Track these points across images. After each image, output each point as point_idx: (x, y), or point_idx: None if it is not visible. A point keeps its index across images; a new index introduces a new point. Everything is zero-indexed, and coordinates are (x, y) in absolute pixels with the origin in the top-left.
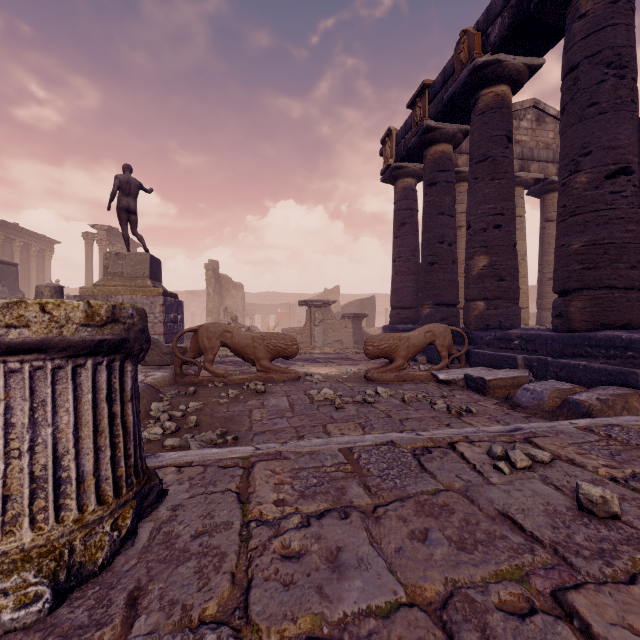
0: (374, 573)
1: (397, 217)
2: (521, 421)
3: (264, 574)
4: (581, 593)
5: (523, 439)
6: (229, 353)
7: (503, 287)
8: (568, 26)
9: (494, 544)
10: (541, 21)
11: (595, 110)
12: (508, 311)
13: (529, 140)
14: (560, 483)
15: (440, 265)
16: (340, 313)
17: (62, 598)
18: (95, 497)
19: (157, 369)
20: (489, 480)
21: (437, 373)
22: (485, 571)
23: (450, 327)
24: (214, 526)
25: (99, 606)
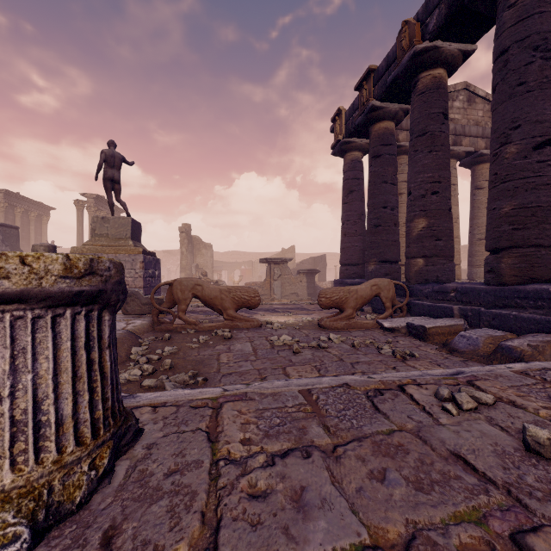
0: (337, 513)
1: (346, 185)
2: (459, 364)
3: (232, 514)
4: (539, 536)
5: (466, 382)
6: (200, 304)
7: (440, 246)
8: (499, 15)
9: (449, 484)
10: (474, 11)
11: (524, 88)
12: (444, 267)
13: (461, 118)
14: (505, 424)
15: (384, 227)
16: (296, 269)
17: (40, 537)
18: (74, 439)
19: (137, 318)
20: (439, 421)
21: (382, 321)
22: (444, 512)
23: (393, 281)
24: (185, 464)
25: (75, 546)
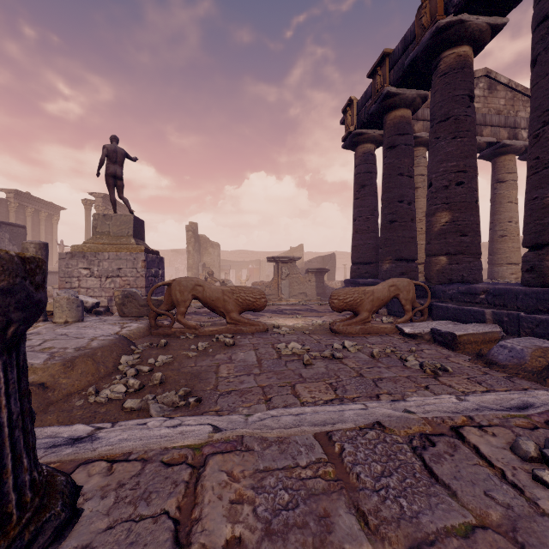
0: None
1: (357, 180)
2: (505, 383)
3: None
4: None
5: (545, 423)
6: None
7: (466, 242)
8: None
9: None
10: None
11: None
12: (471, 266)
13: (481, 107)
14: None
15: (400, 223)
16: (304, 268)
17: None
18: None
19: (134, 320)
20: (538, 505)
21: (402, 326)
22: None
23: (413, 281)
24: None
25: None
